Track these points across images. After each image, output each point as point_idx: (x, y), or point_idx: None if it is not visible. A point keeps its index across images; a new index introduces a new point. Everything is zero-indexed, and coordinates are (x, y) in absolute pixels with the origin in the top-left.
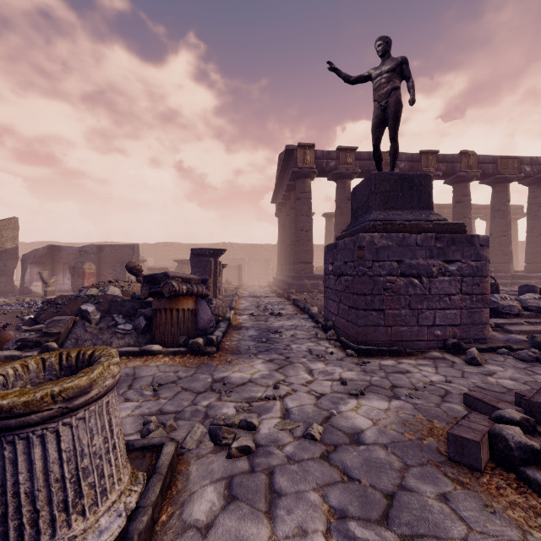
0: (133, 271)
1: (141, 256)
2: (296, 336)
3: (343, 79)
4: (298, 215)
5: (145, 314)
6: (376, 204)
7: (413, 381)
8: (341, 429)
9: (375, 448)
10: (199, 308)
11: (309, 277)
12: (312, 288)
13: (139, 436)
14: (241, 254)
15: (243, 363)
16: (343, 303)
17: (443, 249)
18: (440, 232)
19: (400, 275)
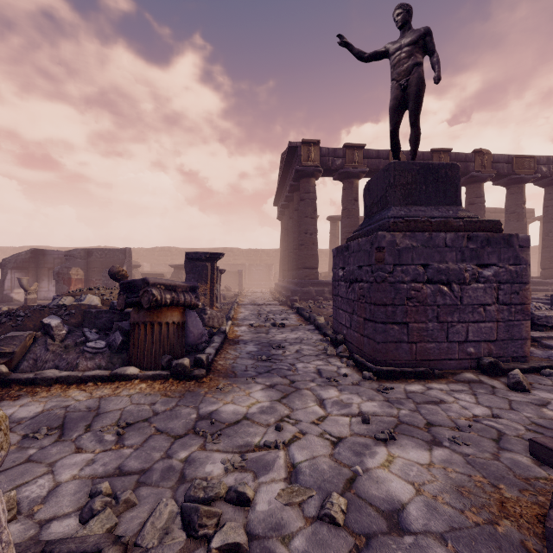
0: (116, 277)
1: (136, 261)
2: (301, 353)
3: (356, 55)
4: (302, 216)
5: (123, 328)
6: (396, 199)
7: (452, 416)
8: (372, 503)
9: (428, 542)
10: (188, 321)
11: (314, 284)
12: (317, 295)
13: (78, 520)
14: (242, 259)
15: (238, 391)
16: (357, 314)
17: (476, 251)
18: (472, 231)
19: (426, 281)
